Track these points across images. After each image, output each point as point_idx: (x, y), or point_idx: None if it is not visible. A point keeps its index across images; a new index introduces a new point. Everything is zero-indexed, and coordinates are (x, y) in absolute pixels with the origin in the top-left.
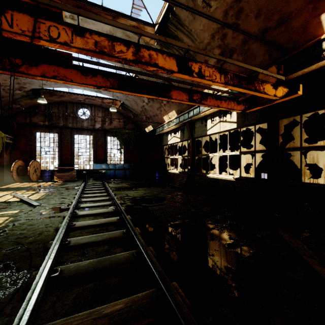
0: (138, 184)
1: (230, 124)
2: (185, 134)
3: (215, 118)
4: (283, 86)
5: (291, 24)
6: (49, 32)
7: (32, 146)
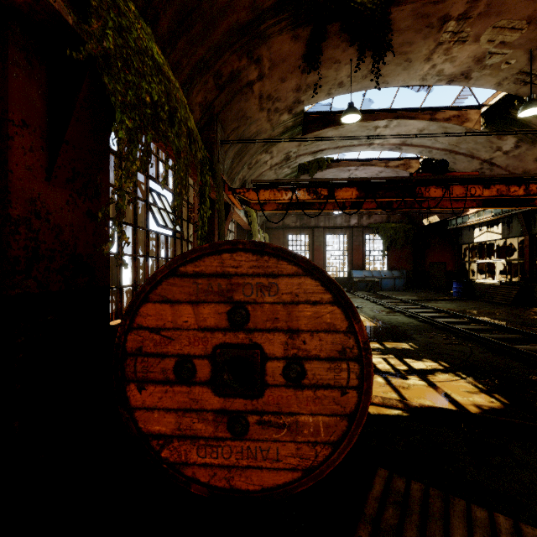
0: (429, 297)
1: None
2: (513, 228)
3: None
4: None
5: None
6: (470, 192)
7: None
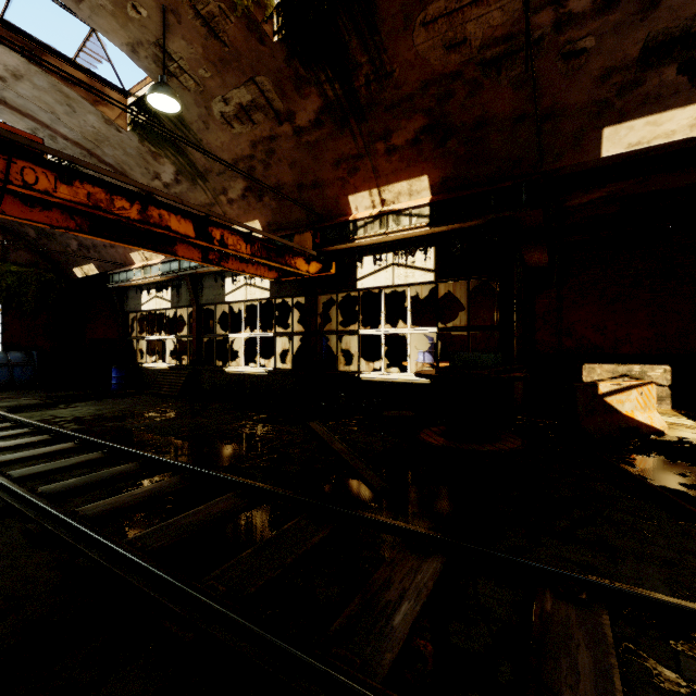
0: (67, 397)
1: (262, 291)
2: (183, 295)
3: (238, 277)
4: (321, 256)
5: (325, 191)
6: (23, 176)
7: None
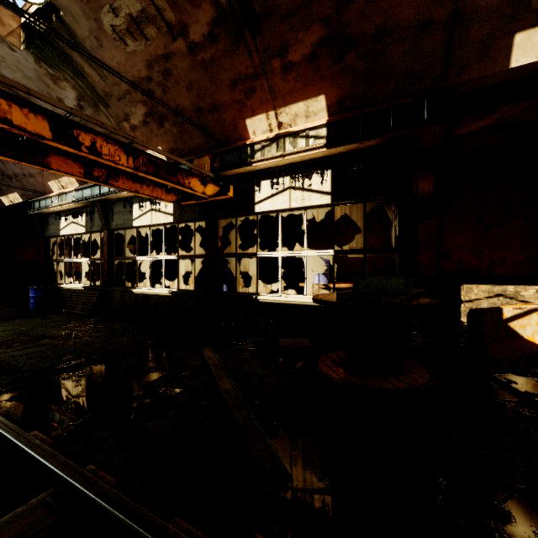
0: None
1: (166, 215)
2: (96, 221)
3: (144, 202)
4: (221, 181)
5: (223, 115)
6: None
7: None
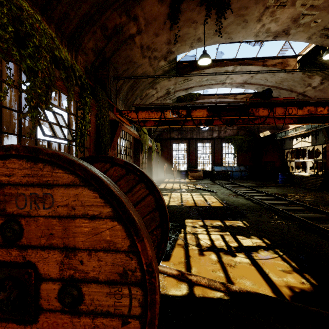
0: (263, 184)
1: None
2: (319, 139)
3: None
4: None
5: None
6: (288, 112)
7: (171, 154)
